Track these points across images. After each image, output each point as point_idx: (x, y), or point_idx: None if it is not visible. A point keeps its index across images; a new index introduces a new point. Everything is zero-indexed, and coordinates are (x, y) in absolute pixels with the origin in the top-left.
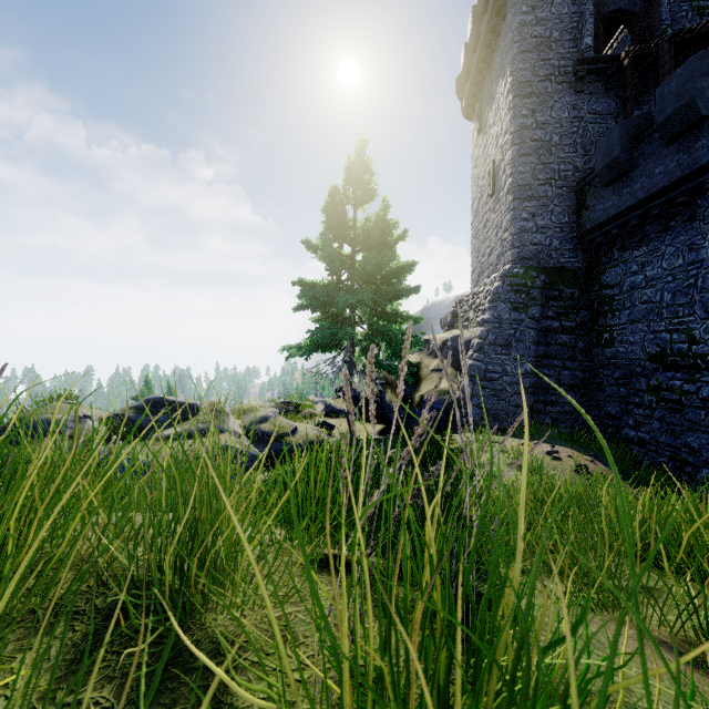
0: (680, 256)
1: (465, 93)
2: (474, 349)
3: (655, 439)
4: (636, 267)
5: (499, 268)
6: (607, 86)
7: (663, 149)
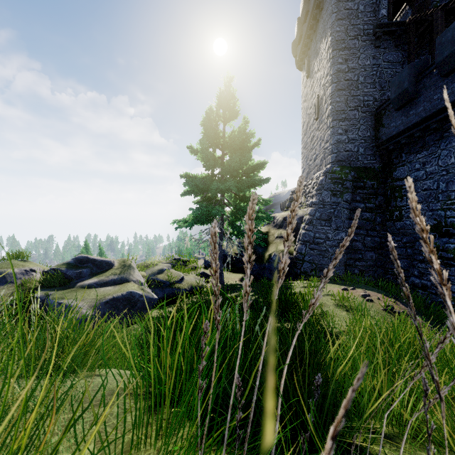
0: (452, 156)
1: (298, 52)
2: (306, 222)
3: (434, 285)
4: (419, 165)
5: (322, 168)
6: (396, 43)
7: (440, 81)
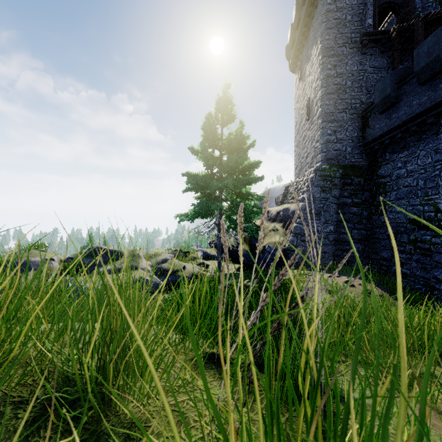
0: (429, 157)
1: (291, 56)
2: (297, 216)
3: (413, 273)
4: (400, 164)
5: (312, 165)
6: (381, 50)
7: (418, 88)
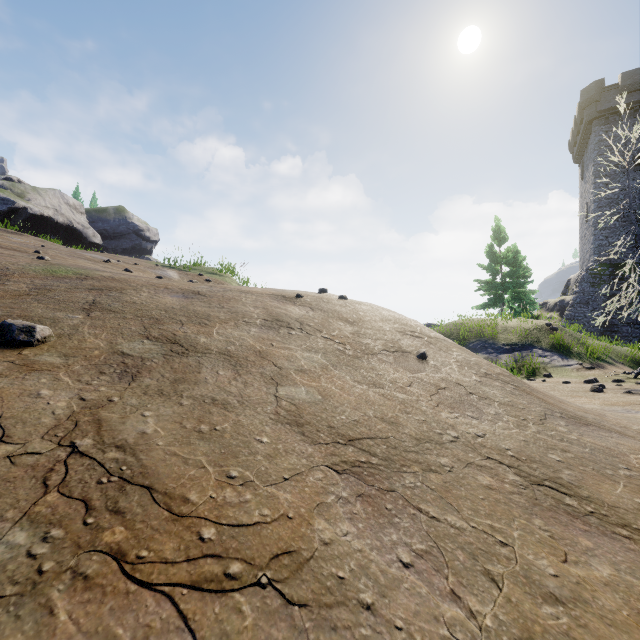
0: None
1: (574, 151)
2: (569, 306)
3: None
4: None
5: (589, 263)
6: None
7: None
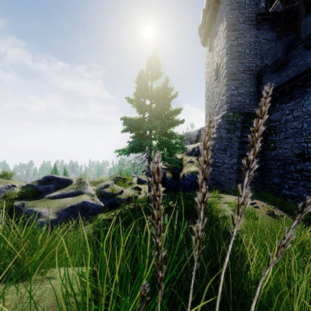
0: None
1: (203, 33)
2: None
3: (300, 195)
4: (288, 111)
5: (219, 113)
6: (272, 26)
7: (304, 52)
